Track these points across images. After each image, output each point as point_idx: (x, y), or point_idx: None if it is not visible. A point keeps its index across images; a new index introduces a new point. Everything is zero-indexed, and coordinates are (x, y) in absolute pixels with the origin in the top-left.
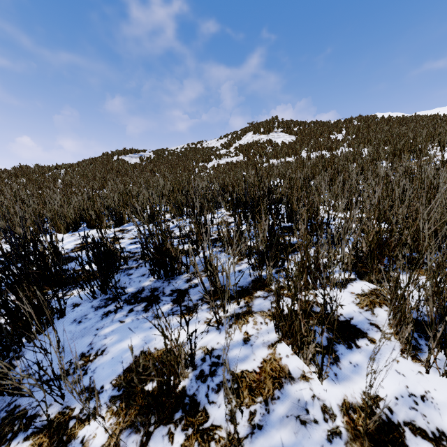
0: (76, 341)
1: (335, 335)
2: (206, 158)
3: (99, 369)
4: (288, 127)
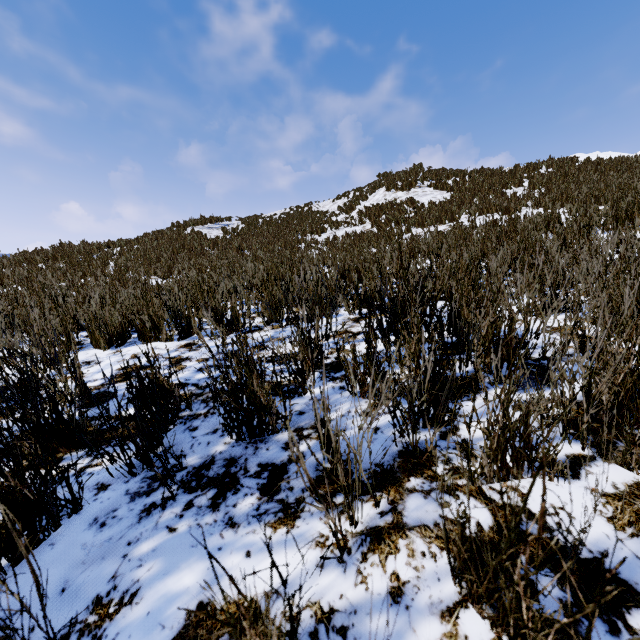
0: (90, 569)
1: (578, 596)
2: (317, 227)
3: (122, 637)
4: (438, 179)
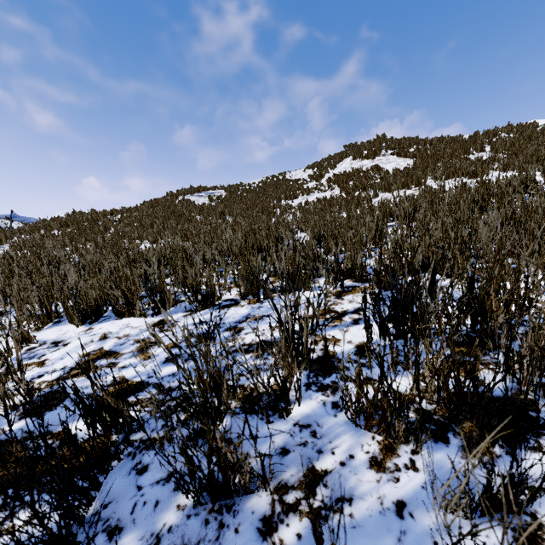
0: None
1: None
2: (290, 194)
3: None
4: (400, 148)
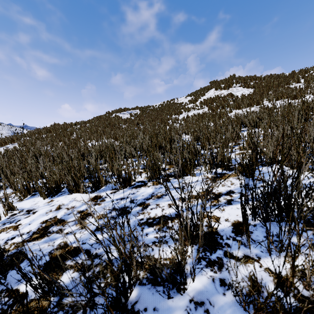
0: None
1: None
2: (177, 111)
3: None
4: (244, 82)
